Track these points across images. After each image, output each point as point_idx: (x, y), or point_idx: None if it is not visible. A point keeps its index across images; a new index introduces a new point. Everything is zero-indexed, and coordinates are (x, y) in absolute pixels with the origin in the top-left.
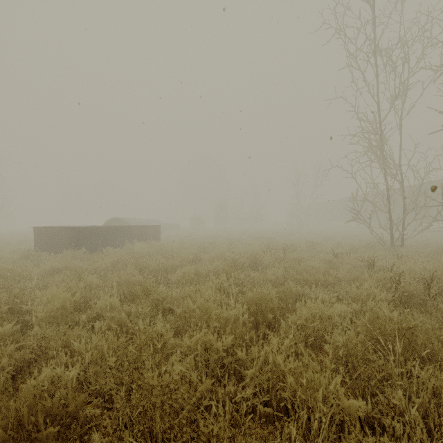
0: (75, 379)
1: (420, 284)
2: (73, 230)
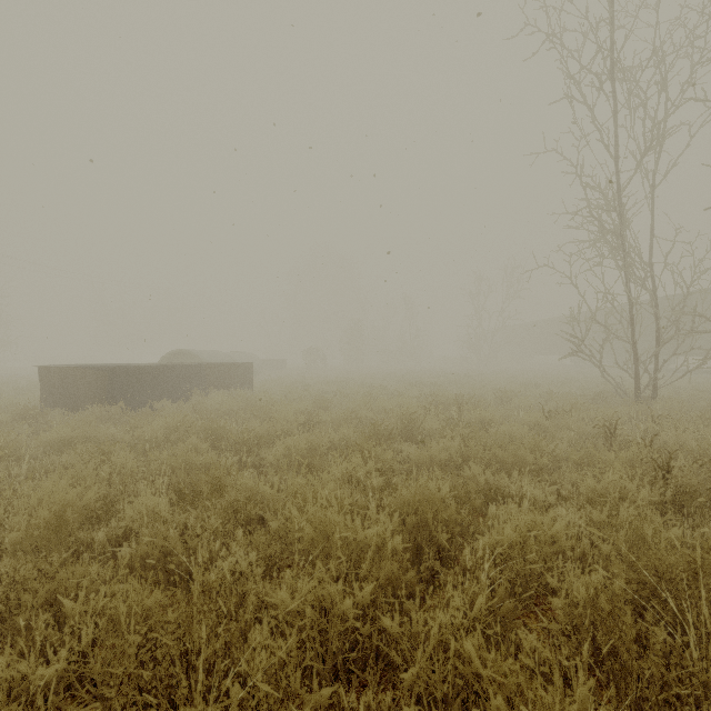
0: (67, 671)
1: (706, 470)
2: (104, 372)
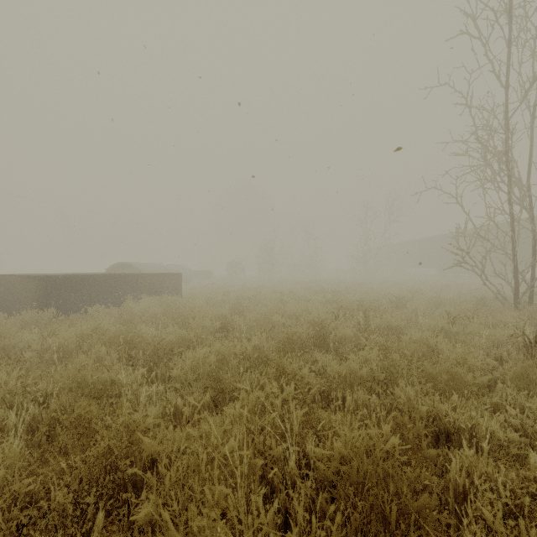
0: None
1: None
2: (41, 280)
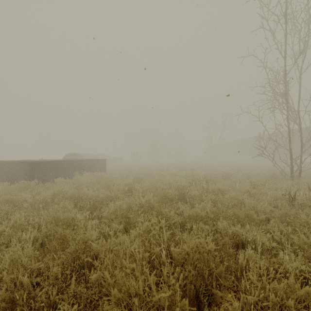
0: None
1: None
2: (29, 164)
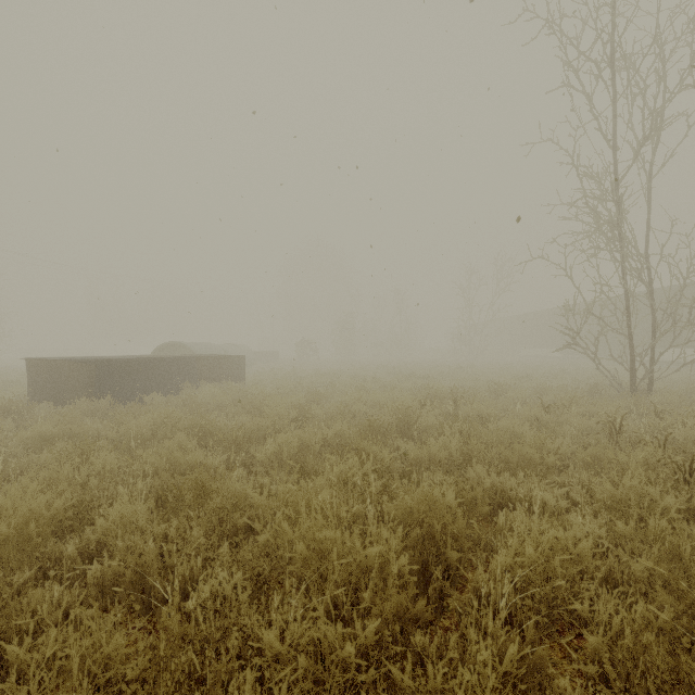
0: None
1: None
2: (92, 365)
